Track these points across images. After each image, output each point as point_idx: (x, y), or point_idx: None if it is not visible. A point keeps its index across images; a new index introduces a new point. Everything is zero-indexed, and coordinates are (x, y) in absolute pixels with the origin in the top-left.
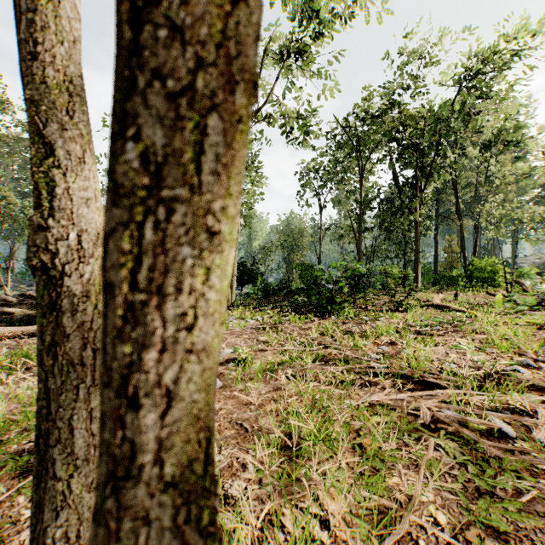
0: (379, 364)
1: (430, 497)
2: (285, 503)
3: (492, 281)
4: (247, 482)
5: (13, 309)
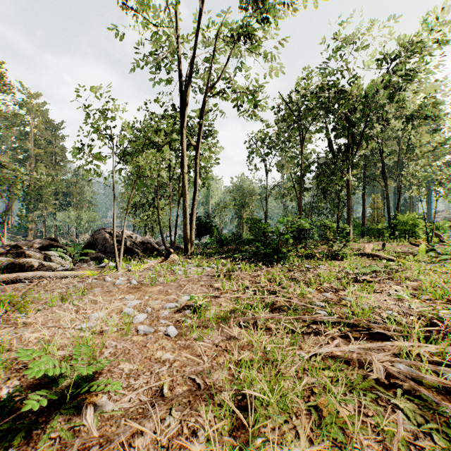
0: (324, 311)
1: None
2: None
3: (413, 233)
4: None
5: None
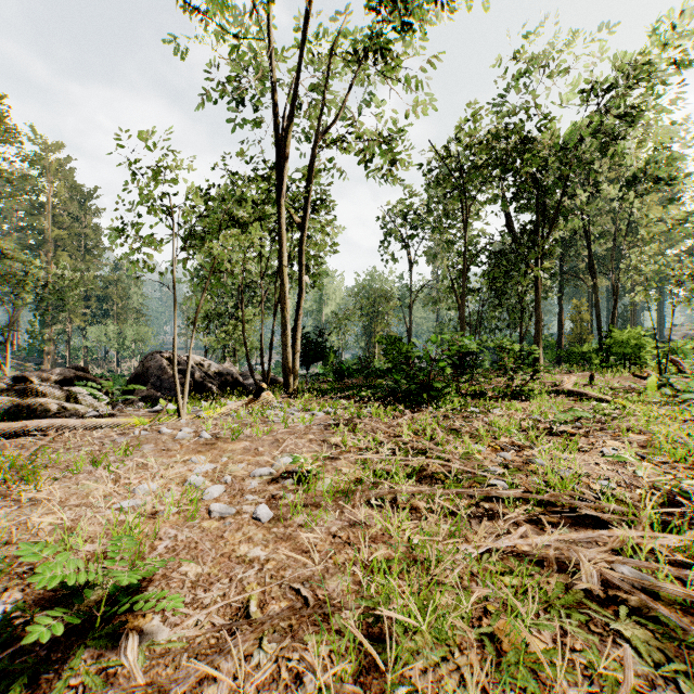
0: (502, 481)
1: None
2: None
3: (637, 359)
4: None
5: None
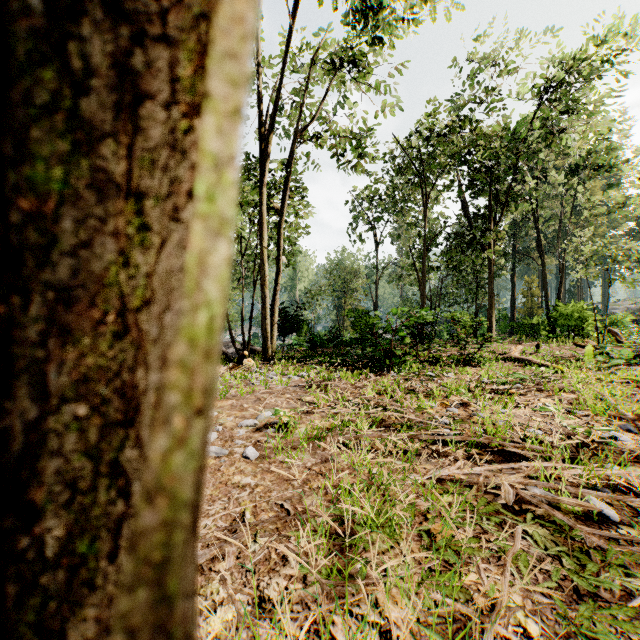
0: (448, 429)
1: (517, 600)
2: (336, 608)
3: (580, 330)
4: (288, 579)
5: None
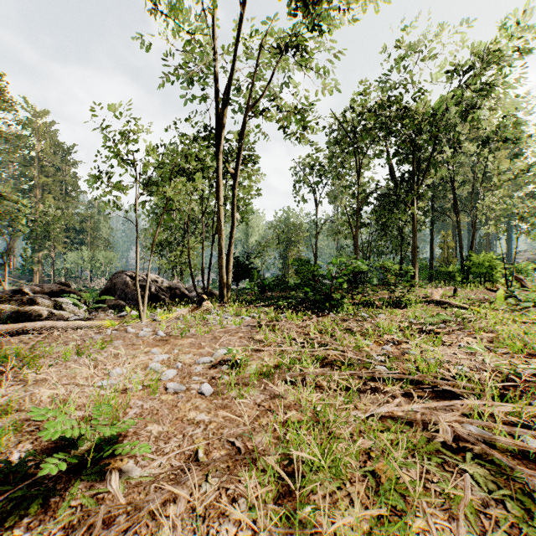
0: (384, 366)
1: None
2: None
3: (490, 276)
4: (237, 525)
5: (2, 305)
